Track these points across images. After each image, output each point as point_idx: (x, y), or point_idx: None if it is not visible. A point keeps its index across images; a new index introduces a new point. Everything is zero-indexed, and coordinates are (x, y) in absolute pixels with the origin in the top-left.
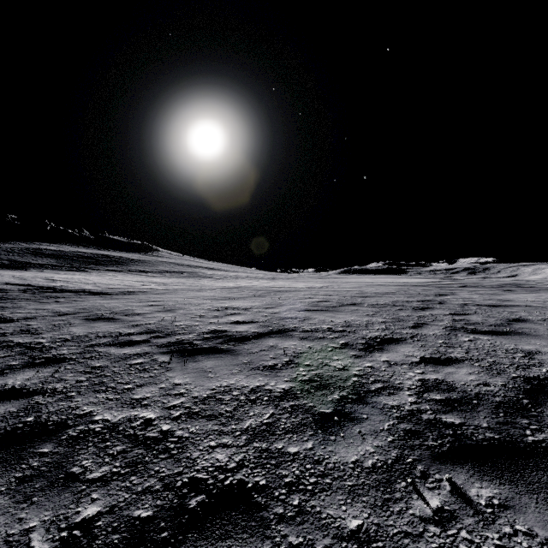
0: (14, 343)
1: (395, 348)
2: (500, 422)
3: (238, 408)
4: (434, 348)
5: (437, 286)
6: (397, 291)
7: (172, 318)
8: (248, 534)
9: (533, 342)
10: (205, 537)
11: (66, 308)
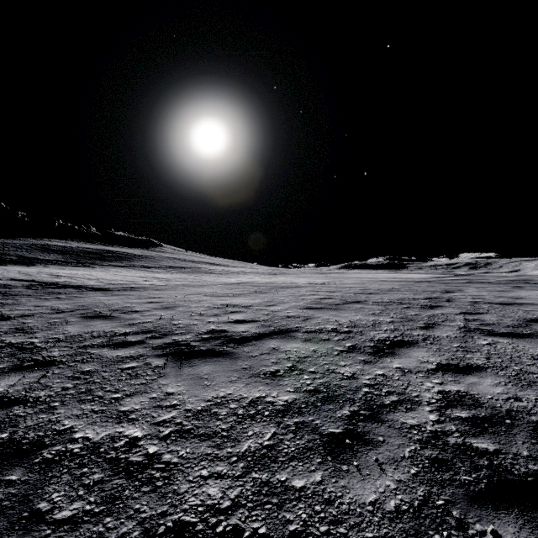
0: (5, 343)
1: (407, 353)
2: None
3: (235, 426)
4: (450, 352)
5: (441, 282)
6: (401, 287)
7: (170, 316)
8: None
9: None
10: None
11: (65, 305)
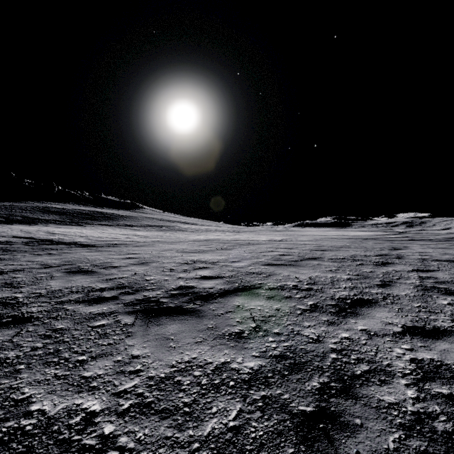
0: None
1: (369, 313)
2: None
3: (198, 399)
4: (413, 313)
5: (386, 239)
6: (352, 244)
7: (144, 271)
8: None
9: None
10: None
11: (53, 260)
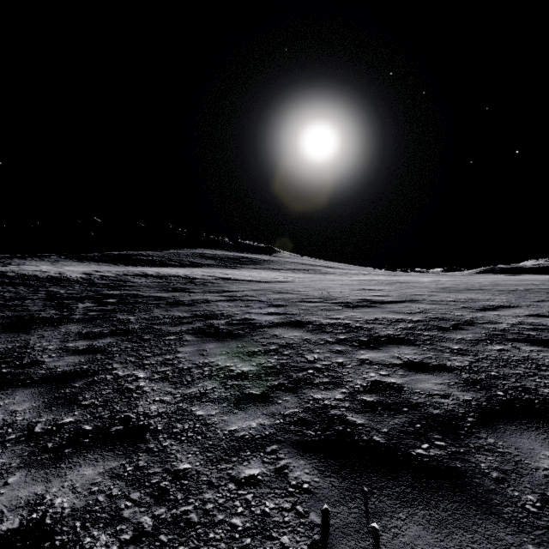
0: (250, 299)
1: (507, 310)
2: None
3: (392, 323)
4: (545, 311)
5: None
6: (542, 283)
7: (327, 293)
8: (408, 345)
9: None
10: (391, 344)
11: (255, 287)
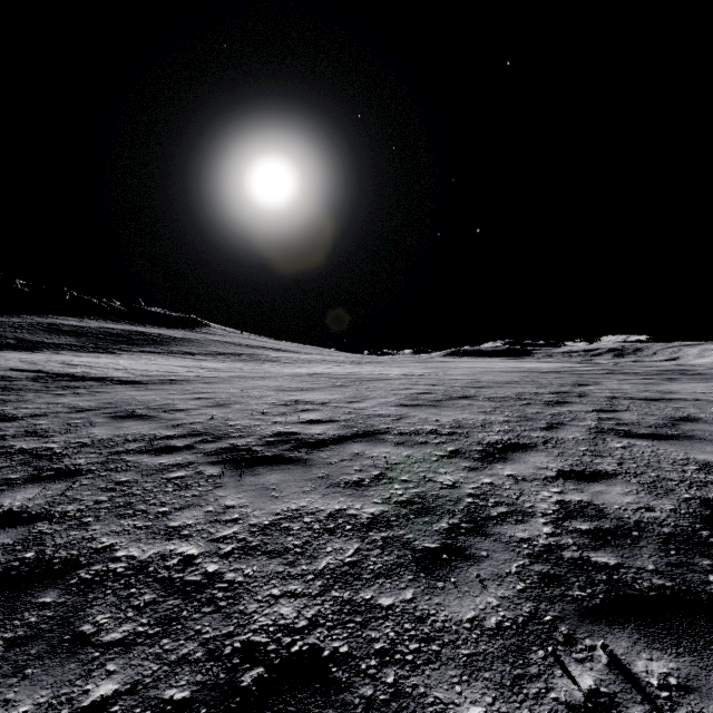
0: (15, 449)
1: (522, 458)
2: (672, 563)
3: (311, 541)
4: (575, 457)
5: (574, 373)
6: (522, 380)
7: (225, 415)
8: None
9: (710, 449)
10: None
11: (86, 402)
